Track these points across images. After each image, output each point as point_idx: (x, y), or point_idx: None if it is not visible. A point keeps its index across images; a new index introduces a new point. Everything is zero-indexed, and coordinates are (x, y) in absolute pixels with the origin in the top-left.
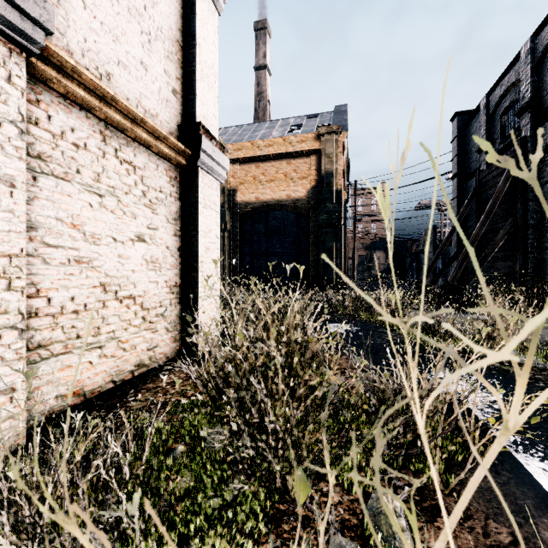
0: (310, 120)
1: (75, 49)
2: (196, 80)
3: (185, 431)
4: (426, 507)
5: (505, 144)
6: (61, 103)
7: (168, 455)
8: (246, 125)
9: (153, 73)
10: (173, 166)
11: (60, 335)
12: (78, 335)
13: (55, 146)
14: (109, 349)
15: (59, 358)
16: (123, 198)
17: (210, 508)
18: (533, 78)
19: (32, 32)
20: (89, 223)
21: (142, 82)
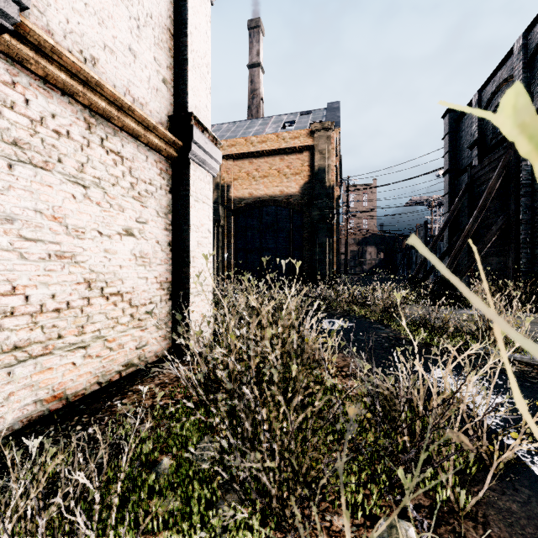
0: (303, 117)
1: (56, 29)
2: (187, 70)
3: (172, 442)
4: (442, 533)
5: (497, 140)
6: (40, 86)
7: (152, 471)
8: (239, 122)
9: (142, 60)
10: (163, 158)
11: (39, 335)
12: (59, 335)
13: (33, 133)
14: (94, 349)
15: (38, 360)
16: (110, 190)
17: None
18: (526, 74)
19: (4, 5)
20: (72, 216)
21: (130, 69)
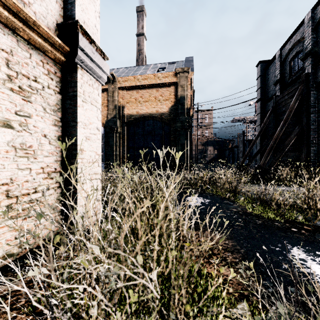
0: (170, 65)
1: None
2: None
3: None
4: None
5: (293, 78)
6: None
7: None
8: (130, 67)
9: None
10: (52, 61)
11: None
12: None
13: None
14: None
15: None
16: None
17: None
18: (313, 35)
19: None
20: None
21: None
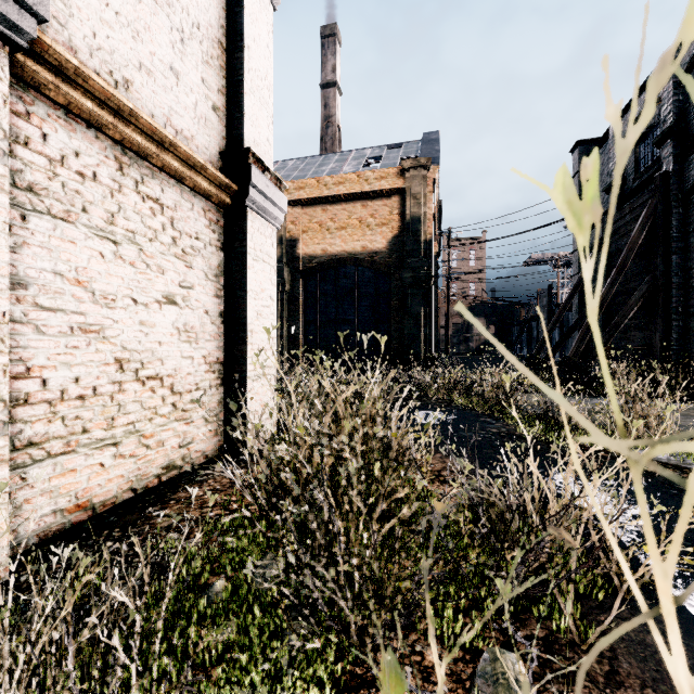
0: (391, 151)
1: (81, 46)
2: (244, 94)
3: (226, 560)
4: (558, 669)
5: (641, 181)
6: (60, 117)
7: (201, 595)
8: (310, 157)
9: (187, 82)
10: (214, 206)
11: (59, 428)
12: (84, 428)
13: (52, 176)
14: (127, 447)
15: (58, 459)
16: (147, 246)
17: (257, 674)
18: (678, 96)
19: (18, 17)
20: (100, 279)
21: (172, 94)
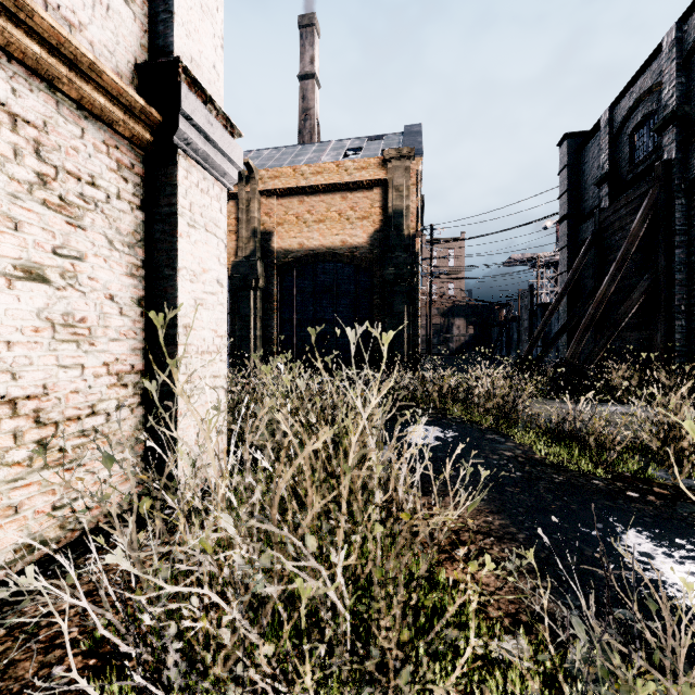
0: (372, 142)
1: None
2: None
3: None
4: None
5: (638, 172)
6: None
7: None
8: (286, 147)
9: None
10: (125, 142)
11: None
12: None
13: None
14: None
15: None
16: None
17: None
18: (680, 79)
19: None
20: None
21: None
